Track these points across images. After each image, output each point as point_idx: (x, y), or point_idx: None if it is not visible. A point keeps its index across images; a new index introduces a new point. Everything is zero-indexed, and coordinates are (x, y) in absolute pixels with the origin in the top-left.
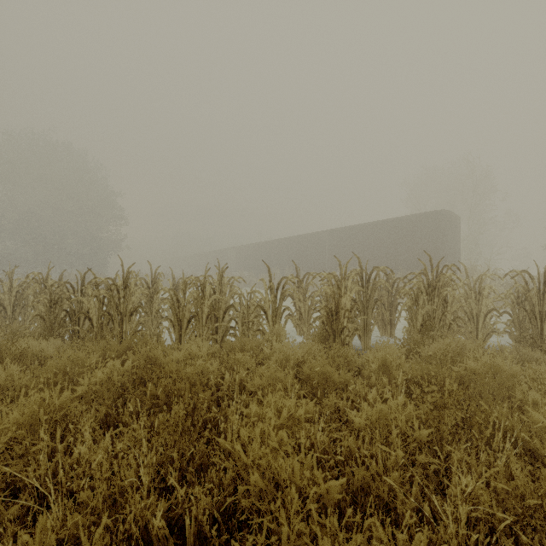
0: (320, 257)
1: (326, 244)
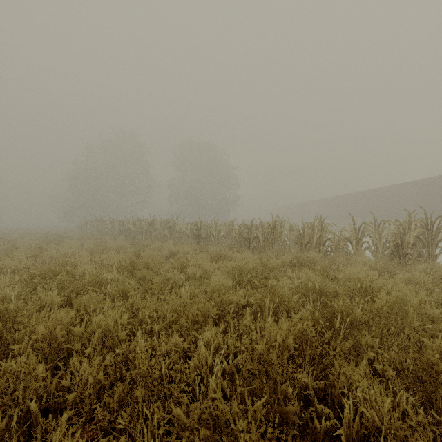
0: (404, 206)
1: (412, 193)
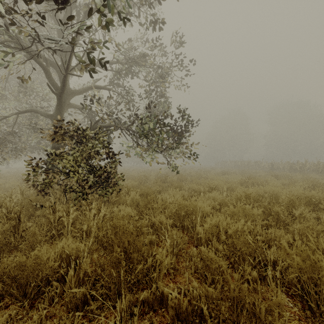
0: None
1: None
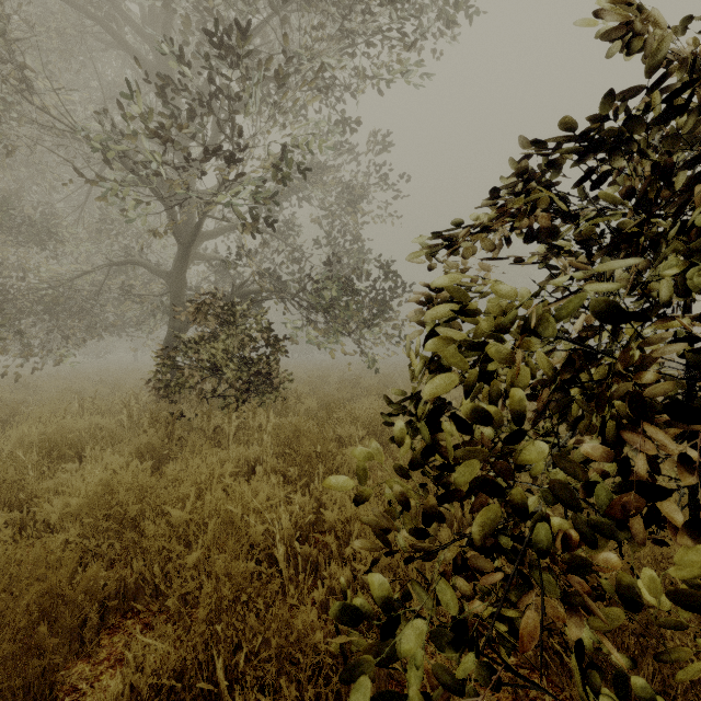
0: None
1: None
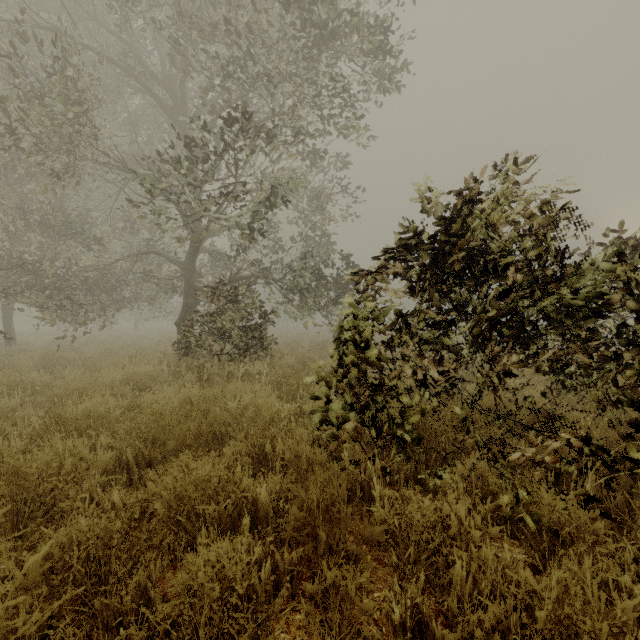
0: None
1: None
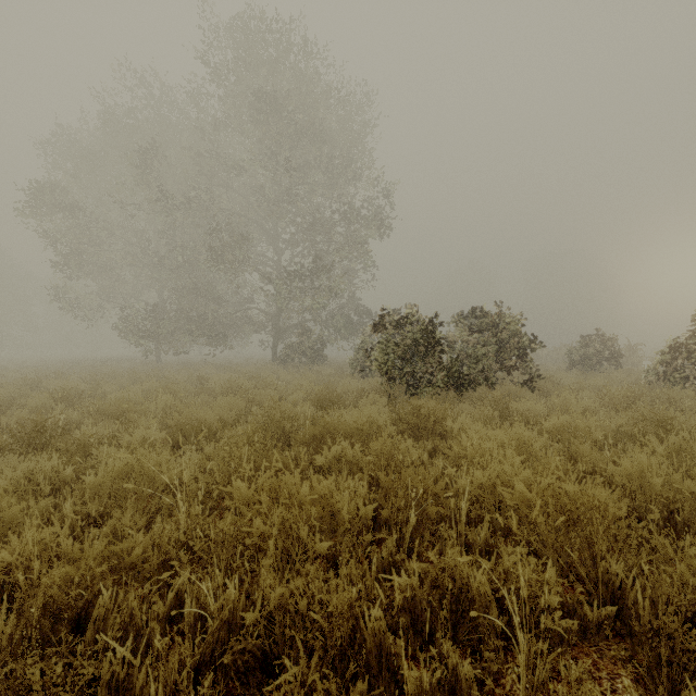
0: None
1: None
